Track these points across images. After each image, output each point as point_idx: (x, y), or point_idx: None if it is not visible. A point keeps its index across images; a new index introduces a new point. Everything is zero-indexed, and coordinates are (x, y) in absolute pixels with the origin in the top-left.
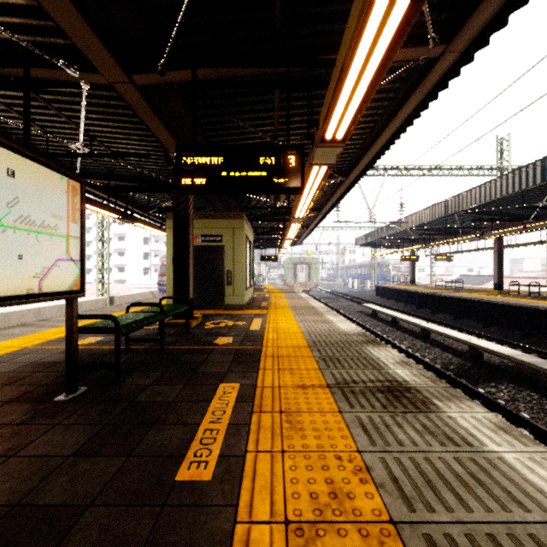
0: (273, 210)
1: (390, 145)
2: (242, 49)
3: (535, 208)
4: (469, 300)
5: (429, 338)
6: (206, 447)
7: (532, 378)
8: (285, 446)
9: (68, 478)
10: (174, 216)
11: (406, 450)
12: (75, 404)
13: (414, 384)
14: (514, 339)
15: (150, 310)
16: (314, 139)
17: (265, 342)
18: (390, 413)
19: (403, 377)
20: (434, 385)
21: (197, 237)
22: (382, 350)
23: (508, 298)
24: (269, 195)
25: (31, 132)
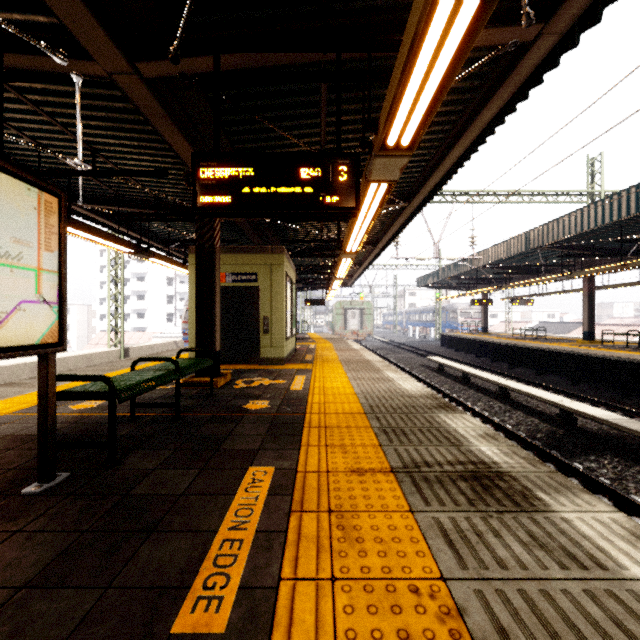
0: (320, 244)
1: (464, 161)
2: (279, 29)
3: (636, 241)
4: (555, 352)
5: (509, 399)
6: (222, 571)
7: (639, 449)
8: (337, 569)
9: (10, 628)
10: (197, 249)
11: (512, 577)
12: (49, 499)
13: (506, 467)
14: (612, 400)
15: (163, 367)
16: (373, 147)
17: (309, 407)
18: (480, 513)
19: (491, 457)
20: (534, 468)
21: (227, 275)
22: (459, 418)
23: (603, 350)
24: (315, 225)
25: (20, 146)
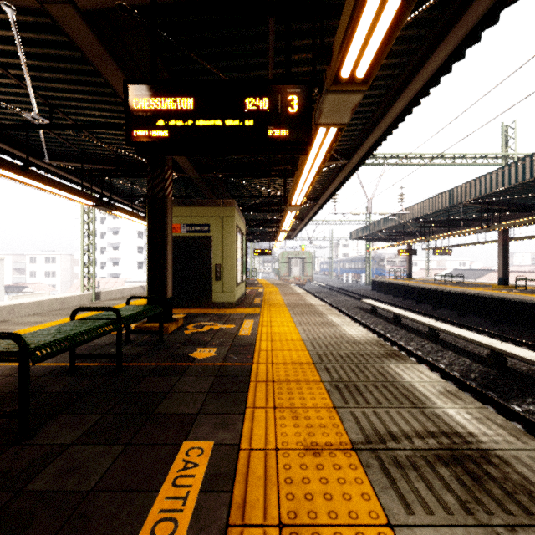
0: (267, 200)
1: (406, 115)
2: None
3: None
4: (476, 296)
5: (438, 339)
6: None
7: None
8: None
9: None
10: (149, 199)
11: None
12: None
13: (487, 441)
14: (530, 339)
15: (106, 316)
16: (324, 82)
17: (256, 355)
18: (484, 528)
19: (464, 424)
20: (521, 443)
21: (182, 226)
22: (411, 370)
23: (519, 294)
24: (263, 182)
25: None
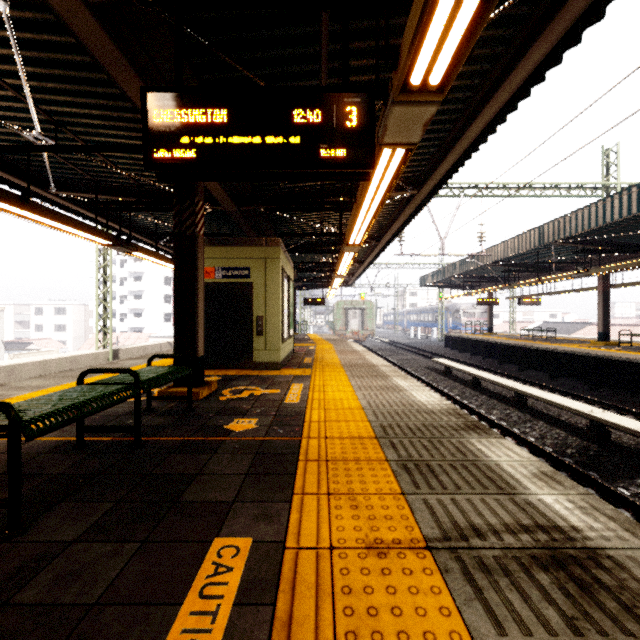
0: (320, 239)
1: (488, 135)
2: None
3: None
4: (571, 354)
5: (526, 406)
6: None
7: None
8: None
9: None
10: (176, 237)
11: None
12: None
13: (596, 537)
14: (637, 407)
15: (122, 379)
16: (389, 92)
17: (306, 427)
18: None
19: (565, 516)
20: (638, 540)
21: (217, 270)
22: (497, 446)
23: (623, 352)
24: (314, 217)
25: None
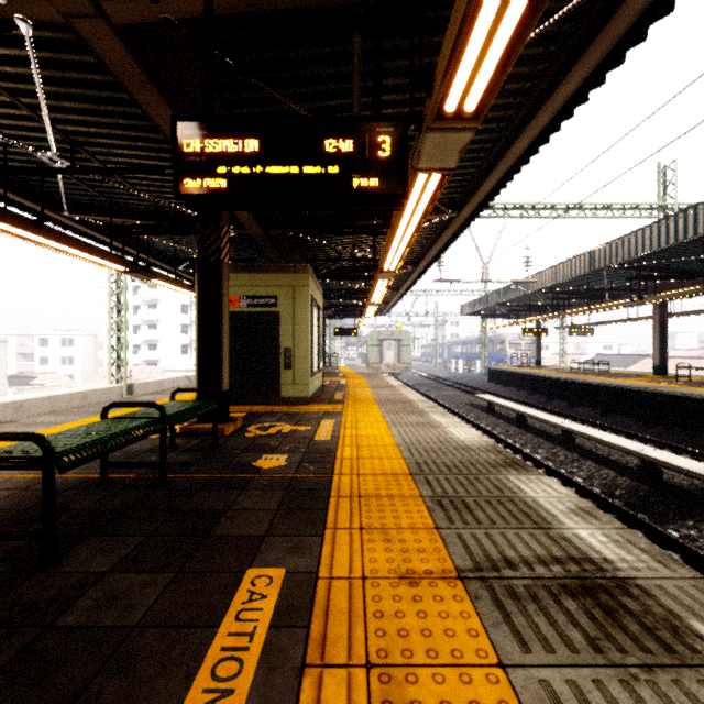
0: (352, 264)
1: (530, 155)
2: None
3: None
4: (624, 389)
5: (574, 445)
6: None
7: None
8: None
9: None
10: (199, 264)
11: None
12: None
13: (626, 568)
14: (694, 446)
15: (146, 414)
16: (424, 118)
17: (338, 464)
18: (616, 669)
19: (598, 549)
20: (668, 571)
21: (241, 299)
22: (536, 482)
23: (680, 387)
24: (346, 241)
25: None
